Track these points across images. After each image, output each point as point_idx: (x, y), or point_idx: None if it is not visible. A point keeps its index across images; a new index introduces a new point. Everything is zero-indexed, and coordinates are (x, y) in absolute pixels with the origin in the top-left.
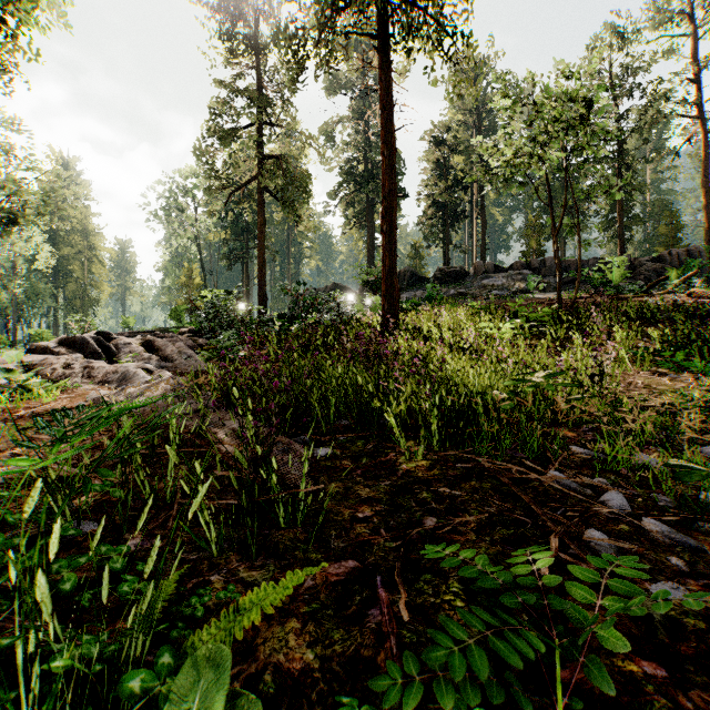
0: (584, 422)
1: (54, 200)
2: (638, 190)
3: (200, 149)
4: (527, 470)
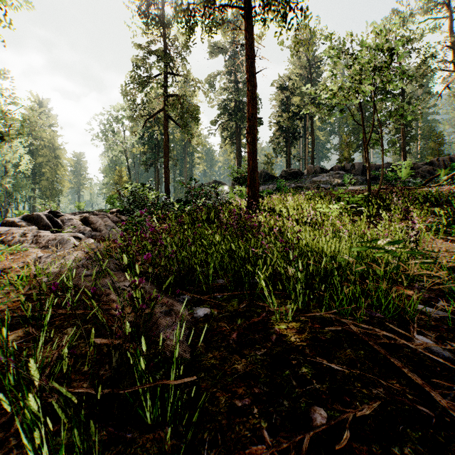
0: (417, 281)
1: (33, 126)
2: (414, 119)
3: (125, 90)
4: (397, 337)
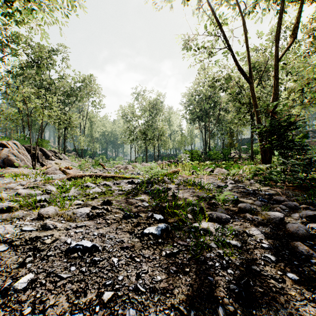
0: None
1: None
2: None
3: None
4: None
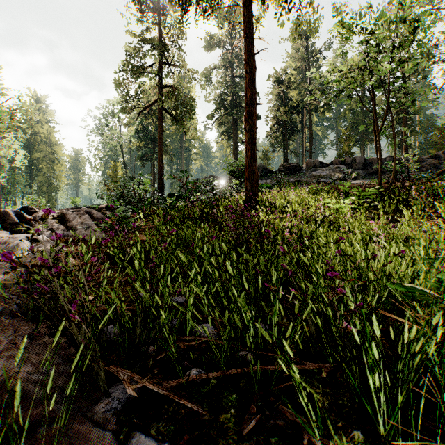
0: None
1: (30, 122)
2: (415, 112)
3: (118, 82)
4: None
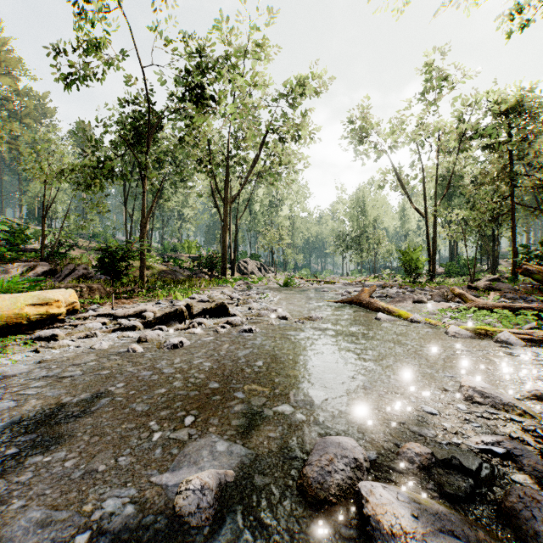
0: None
1: None
2: None
3: None
4: None
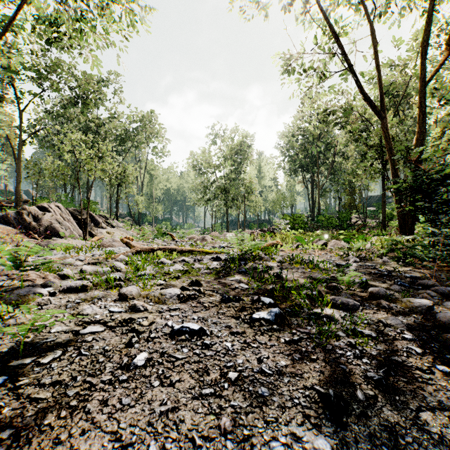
0: None
1: None
2: None
3: None
4: None
